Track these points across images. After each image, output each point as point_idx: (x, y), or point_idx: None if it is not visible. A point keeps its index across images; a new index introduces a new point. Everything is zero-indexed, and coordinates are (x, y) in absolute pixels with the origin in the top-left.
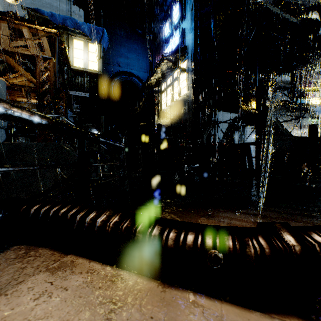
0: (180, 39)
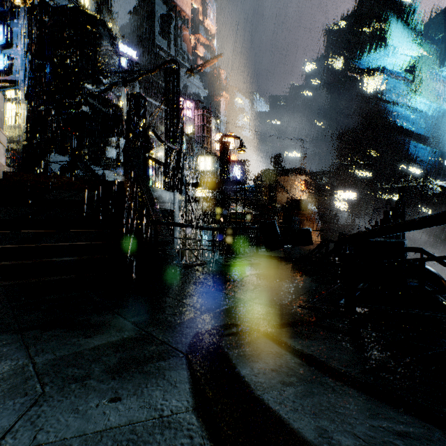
0: (5, 66)
